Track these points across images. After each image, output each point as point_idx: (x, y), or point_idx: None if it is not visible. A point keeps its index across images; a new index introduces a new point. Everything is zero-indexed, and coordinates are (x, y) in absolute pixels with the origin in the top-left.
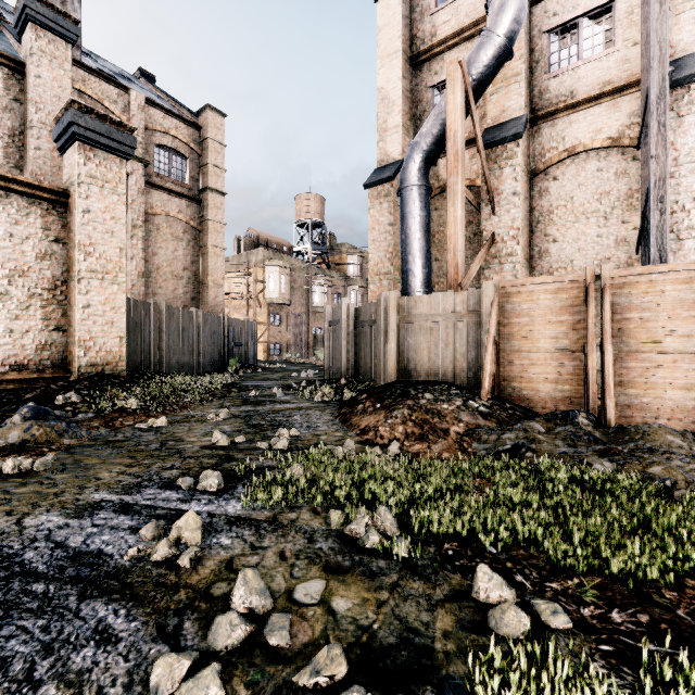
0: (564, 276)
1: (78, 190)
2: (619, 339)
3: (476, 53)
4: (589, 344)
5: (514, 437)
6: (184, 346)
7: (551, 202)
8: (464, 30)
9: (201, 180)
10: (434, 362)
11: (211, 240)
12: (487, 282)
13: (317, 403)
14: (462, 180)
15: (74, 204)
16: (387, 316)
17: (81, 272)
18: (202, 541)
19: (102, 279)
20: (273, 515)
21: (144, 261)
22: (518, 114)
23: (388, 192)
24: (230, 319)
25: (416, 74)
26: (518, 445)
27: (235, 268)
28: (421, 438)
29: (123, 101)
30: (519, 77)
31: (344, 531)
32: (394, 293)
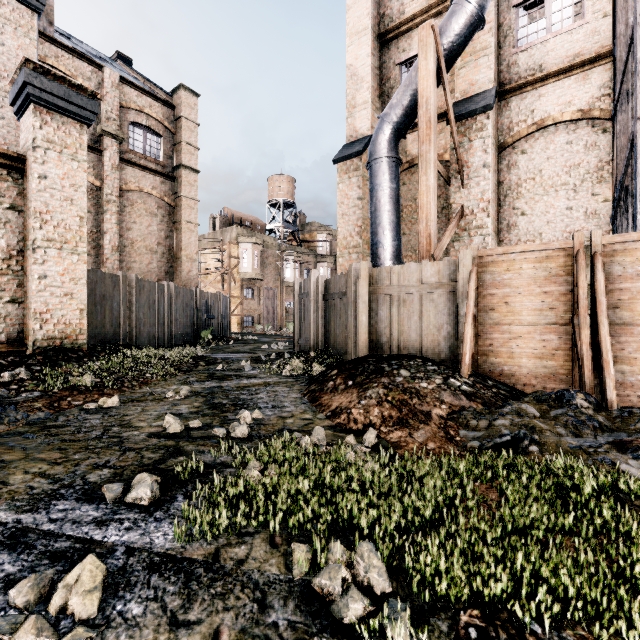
0: (549, 243)
1: (34, 155)
2: (611, 311)
3: (447, 22)
4: (581, 317)
5: (509, 423)
6: (155, 319)
7: (519, 175)
8: (432, 7)
9: (175, 158)
10: (408, 335)
11: (184, 216)
12: (464, 251)
13: (285, 378)
14: (434, 149)
15: (29, 170)
16: (357, 288)
17: (37, 240)
18: (100, 609)
19: (61, 249)
20: (214, 550)
21: (119, 235)
22: (487, 87)
23: (357, 167)
24: (203, 293)
25: (384, 52)
26: (519, 436)
27: (210, 245)
28: (400, 422)
29: (97, 78)
30: (488, 50)
31: (312, 584)
32: (365, 264)
